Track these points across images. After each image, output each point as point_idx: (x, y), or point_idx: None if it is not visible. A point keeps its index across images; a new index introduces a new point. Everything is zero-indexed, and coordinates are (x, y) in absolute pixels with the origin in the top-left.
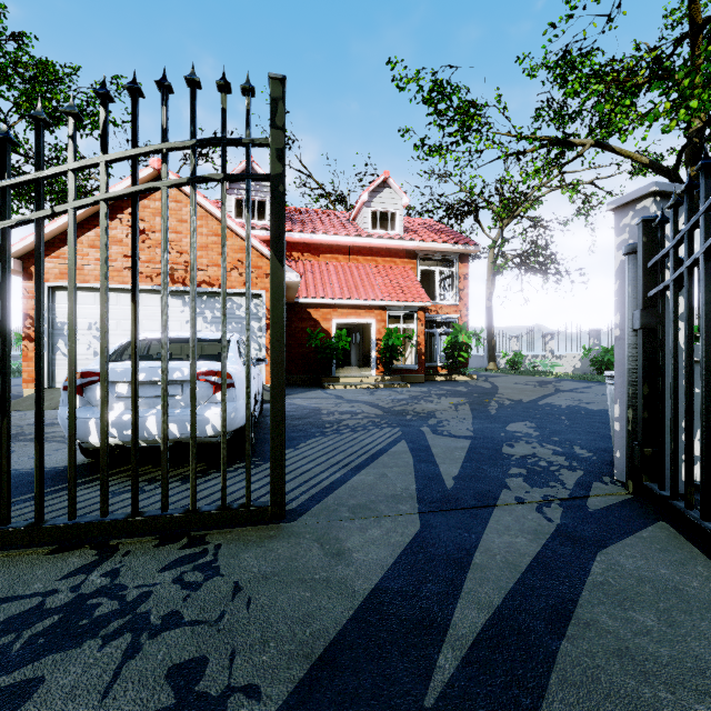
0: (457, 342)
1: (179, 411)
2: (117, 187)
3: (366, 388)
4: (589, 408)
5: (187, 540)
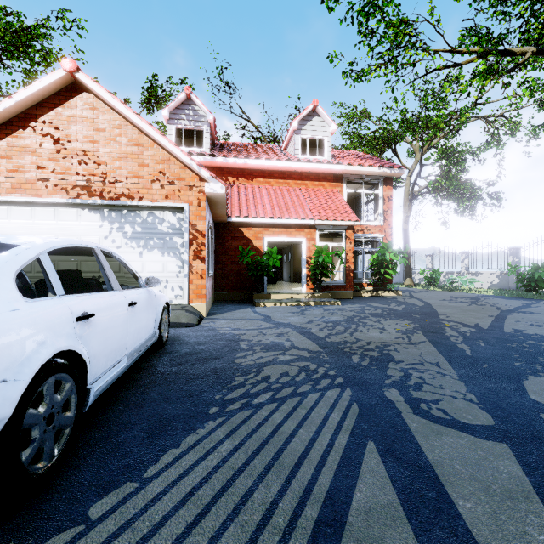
0: (383, 260)
1: None
2: (26, 91)
3: (296, 305)
4: None
5: None
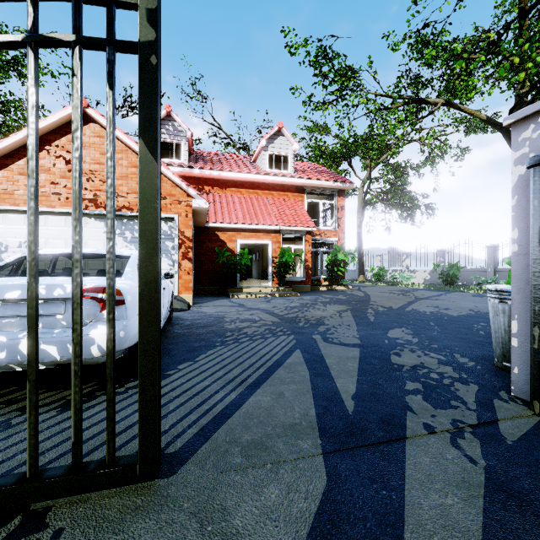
0: (336, 260)
1: (59, 331)
2: (44, 121)
3: (264, 297)
4: (449, 314)
5: (19, 521)
